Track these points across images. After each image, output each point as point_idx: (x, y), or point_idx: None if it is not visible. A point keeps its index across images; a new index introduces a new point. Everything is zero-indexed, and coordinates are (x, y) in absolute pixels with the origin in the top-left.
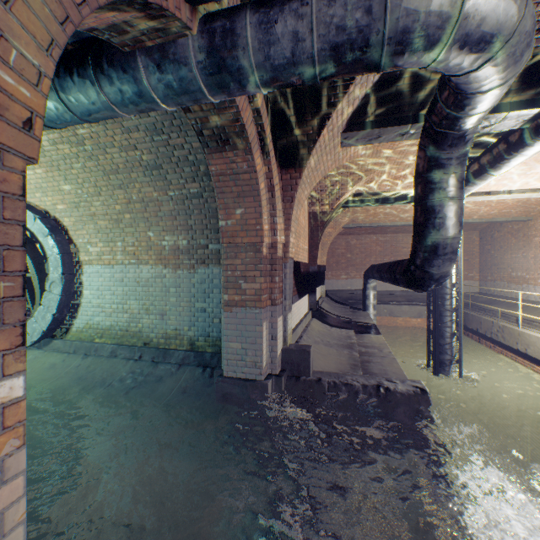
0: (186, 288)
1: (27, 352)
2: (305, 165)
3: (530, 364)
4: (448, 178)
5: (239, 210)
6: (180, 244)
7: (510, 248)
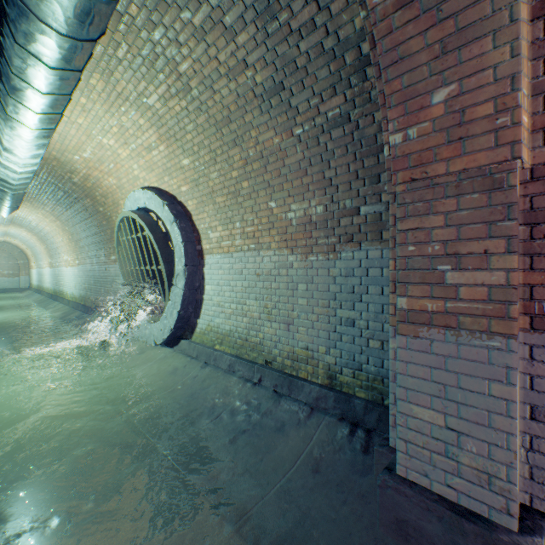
0: (322, 283)
1: (161, 349)
2: None
3: None
4: None
5: (440, 92)
6: (313, 213)
7: None
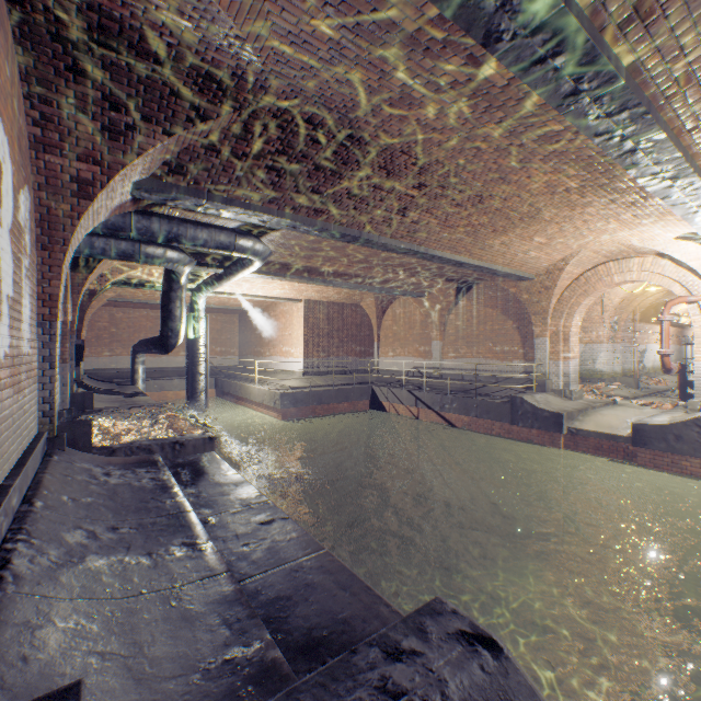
0: None
1: None
2: (92, 273)
3: (252, 406)
4: (177, 297)
5: None
6: None
7: (255, 330)
